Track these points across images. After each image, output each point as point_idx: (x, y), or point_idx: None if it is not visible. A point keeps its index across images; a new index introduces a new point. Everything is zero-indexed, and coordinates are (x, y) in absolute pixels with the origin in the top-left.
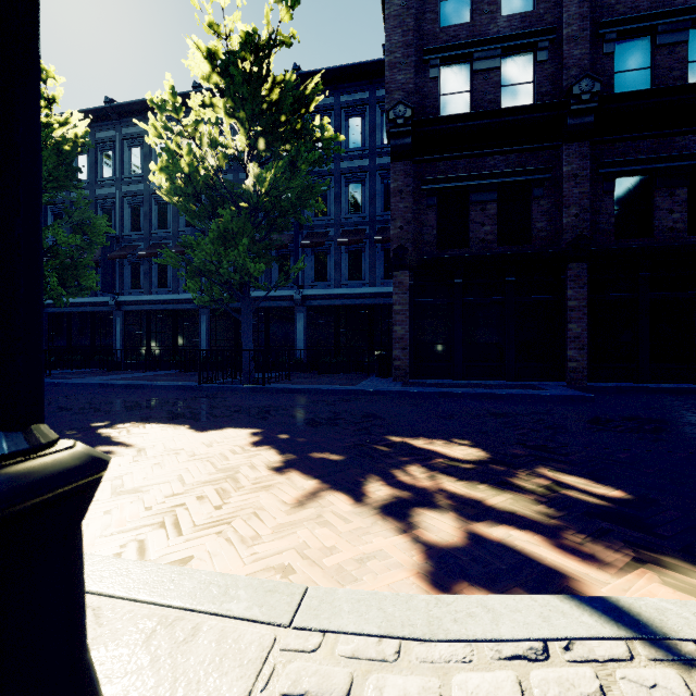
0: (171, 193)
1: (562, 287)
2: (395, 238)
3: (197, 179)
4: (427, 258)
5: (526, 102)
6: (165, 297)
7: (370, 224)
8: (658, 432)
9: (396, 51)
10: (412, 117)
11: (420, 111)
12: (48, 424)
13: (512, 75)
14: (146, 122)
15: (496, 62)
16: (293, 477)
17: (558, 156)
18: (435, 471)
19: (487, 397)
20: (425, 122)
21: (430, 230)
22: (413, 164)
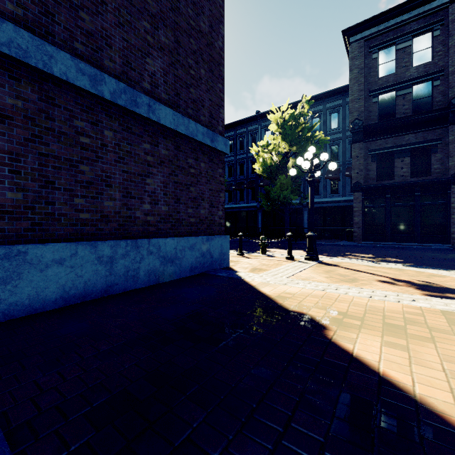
0: (262, 172)
1: (449, 197)
2: (354, 178)
3: (271, 166)
4: (371, 186)
5: (427, 106)
6: (243, 205)
7: (342, 166)
8: (452, 257)
9: (354, 94)
10: (363, 123)
11: (367, 118)
12: (244, 248)
13: (419, 94)
14: (235, 130)
15: (409, 90)
16: (320, 255)
17: (447, 131)
18: (356, 257)
19: (396, 248)
20: (369, 125)
21: (372, 172)
22: (364, 143)
